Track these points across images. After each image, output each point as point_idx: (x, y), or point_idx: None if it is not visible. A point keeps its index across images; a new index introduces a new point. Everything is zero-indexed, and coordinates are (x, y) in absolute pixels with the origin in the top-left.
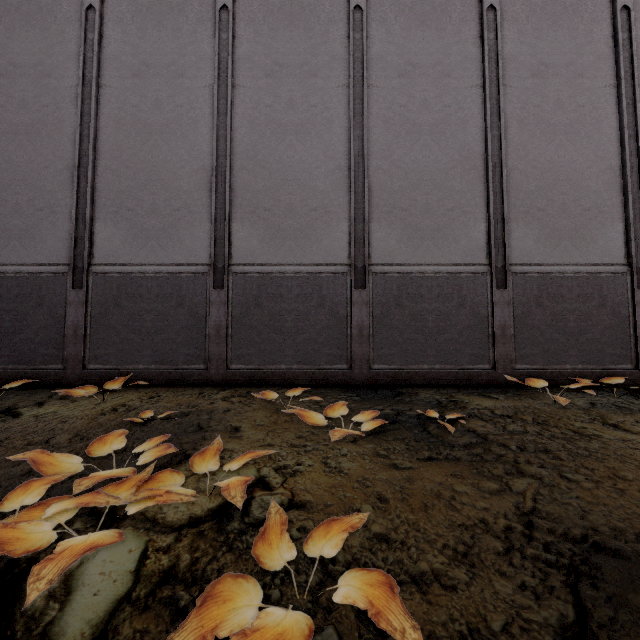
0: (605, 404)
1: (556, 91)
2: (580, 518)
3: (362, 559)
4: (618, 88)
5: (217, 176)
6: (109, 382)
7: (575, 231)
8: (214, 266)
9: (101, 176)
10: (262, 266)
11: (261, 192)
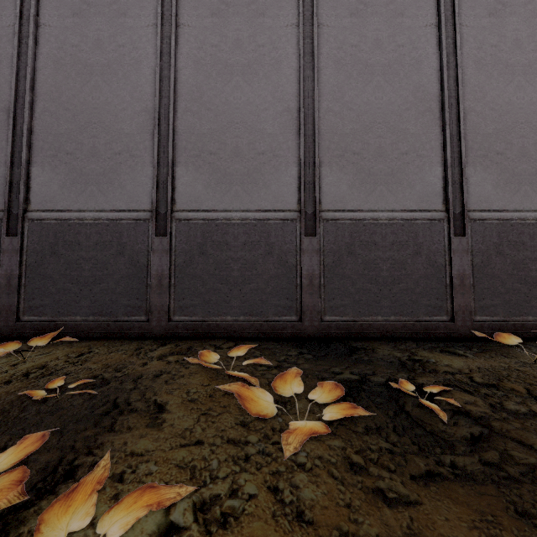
0: None
1: (514, 30)
2: None
3: None
4: None
5: (160, 118)
6: (35, 338)
7: (536, 176)
8: (156, 212)
9: (39, 118)
10: (207, 212)
11: (206, 135)
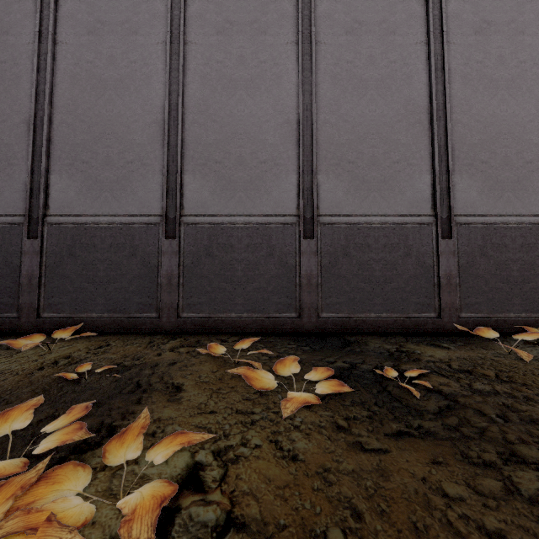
0: None
1: (498, 48)
2: None
3: None
4: None
5: (169, 129)
6: (57, 332)
7: (517, 183)
8: (166, 217)
9: (57, 129)
10: (213, 217)
11: (212, 145)
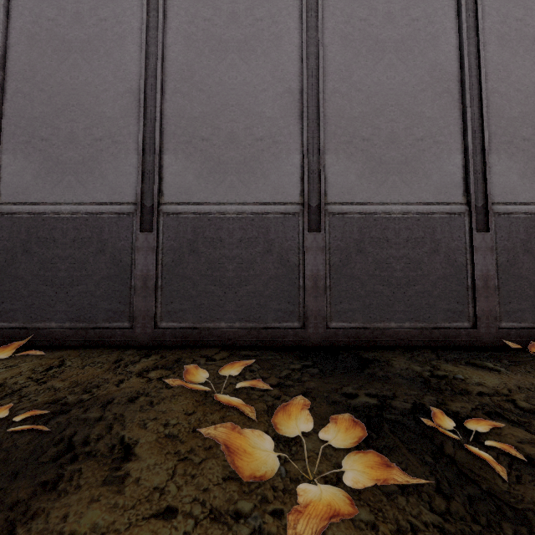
0: None
1: None
2: None
3: None
4: None
5: (146, 100)
6: None
7: None
8: (141, 205)
9: (10, 100)
10: (198, 205)
11: (198, 119)
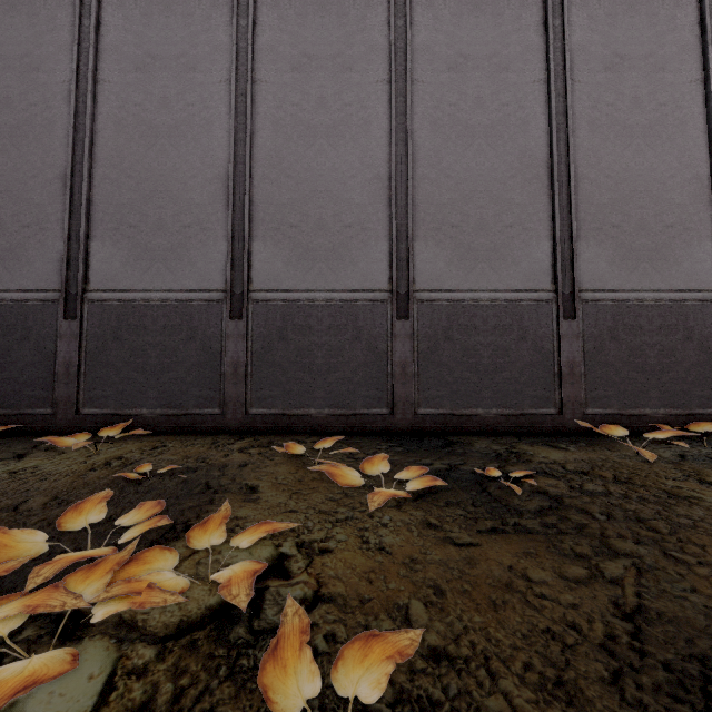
0: (697, 457)
1: (633, 87)
2: (703, 621)
3: (414, 691)
4: (706, 83)
5: (235, 187)
6: (105, 430)
7: (656, 251)
8: (231, 292)
9: (98, 187)
10: (287, 292)
11: (286, 205)
